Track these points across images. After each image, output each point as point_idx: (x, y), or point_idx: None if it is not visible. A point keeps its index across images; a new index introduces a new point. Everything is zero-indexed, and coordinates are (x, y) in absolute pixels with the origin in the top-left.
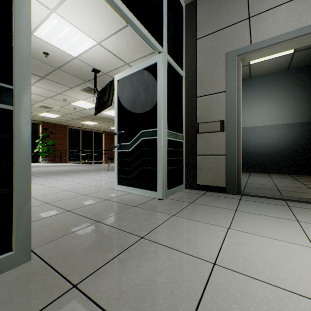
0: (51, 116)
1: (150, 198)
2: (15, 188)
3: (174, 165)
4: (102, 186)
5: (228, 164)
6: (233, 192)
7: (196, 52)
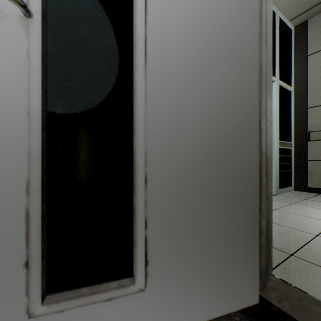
0: None
1: None
2: None
3: (284, 169)
4: None
5: None
6: None
7: (306, 68)
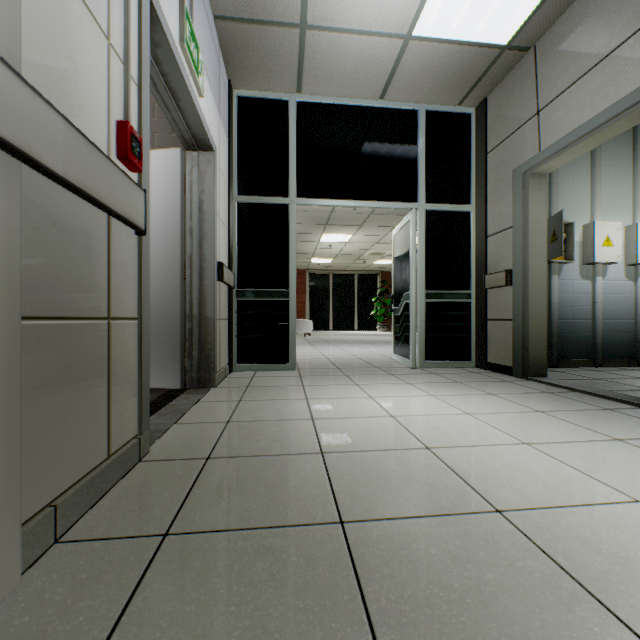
0: (388, 262)
1: (405, 366)
2: (290, 335)
3: (446, 333)
4: (388, 355)
5: (514, 334)
6: (519, 375)
7: (484, 174)
